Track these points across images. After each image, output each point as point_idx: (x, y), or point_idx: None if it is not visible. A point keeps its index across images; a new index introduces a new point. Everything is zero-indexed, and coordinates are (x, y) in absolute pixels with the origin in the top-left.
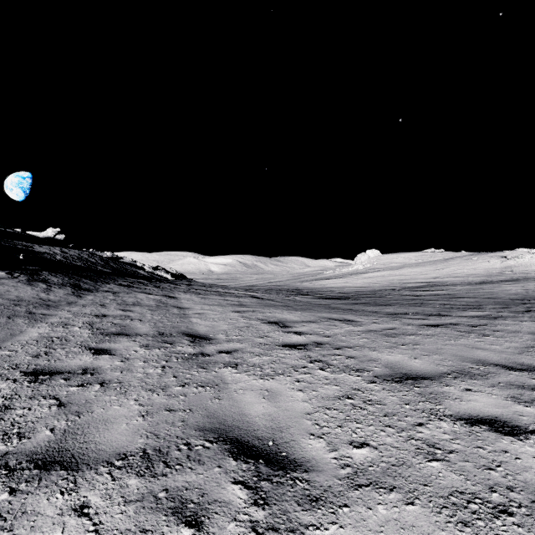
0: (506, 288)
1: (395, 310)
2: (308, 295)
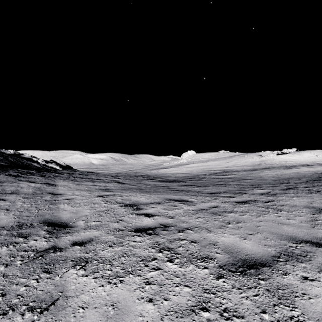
0: (266, 173)
1: (212, 190)
2: (154, 179)
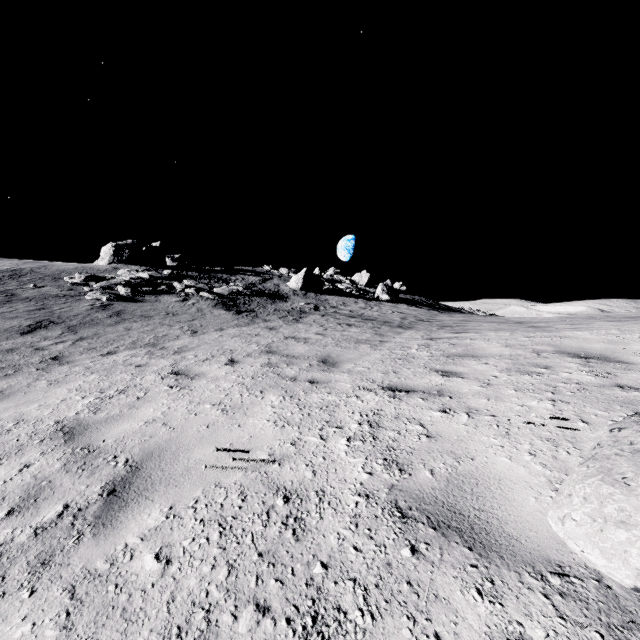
0: None
1: None
2: None
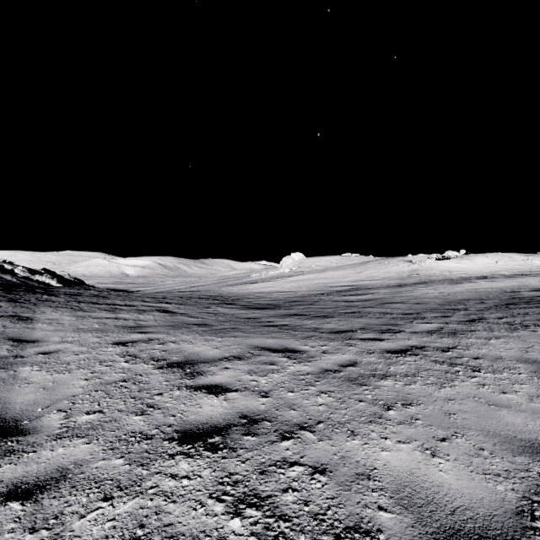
0: (423, 291)
1: (339, 325)
2: (234, 304)
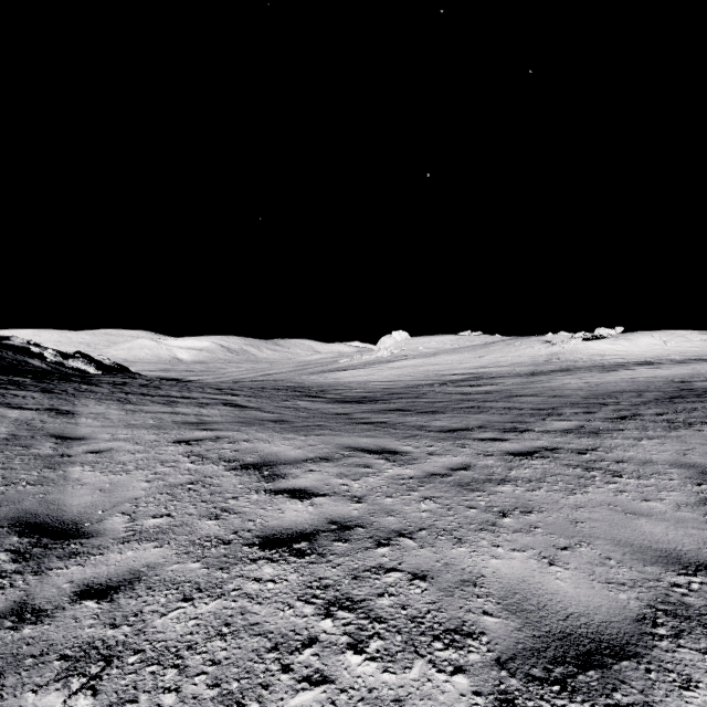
0: (564, 381)
1: (451, 422)
2: (318, 397)
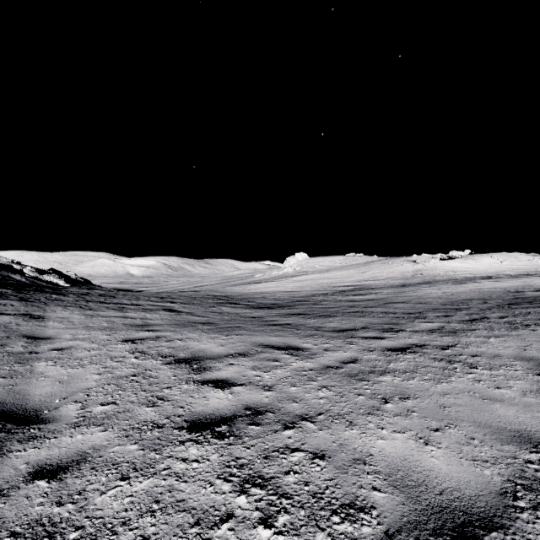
0: (426, 291)
1: (341, 324)
2: (238, 304)
